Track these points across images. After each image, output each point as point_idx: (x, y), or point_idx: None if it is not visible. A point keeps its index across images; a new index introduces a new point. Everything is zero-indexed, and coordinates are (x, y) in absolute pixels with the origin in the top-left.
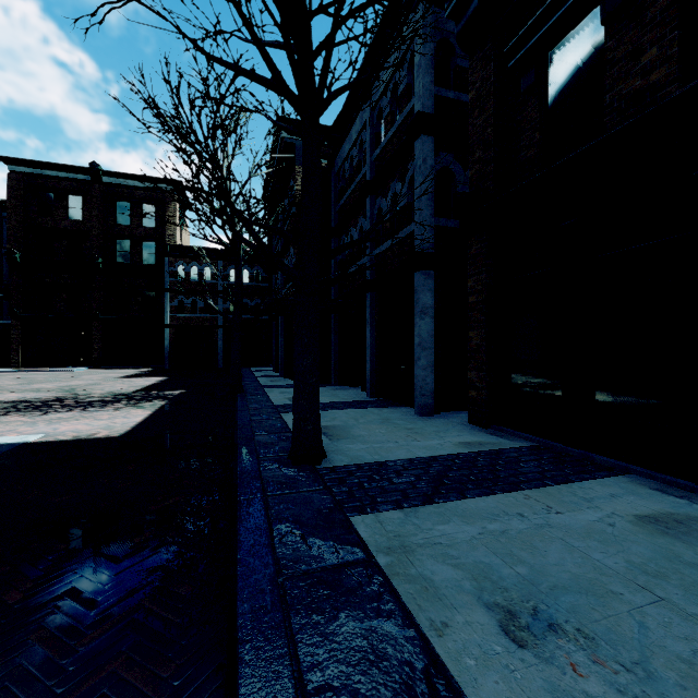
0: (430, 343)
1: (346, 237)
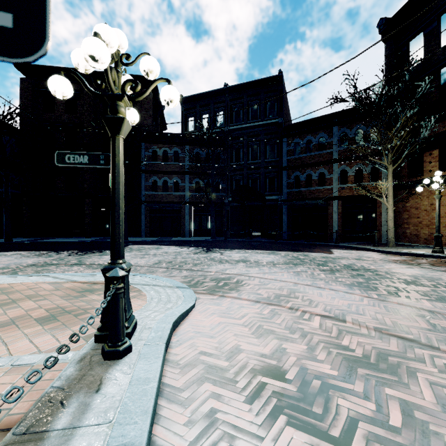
0: None
1: None
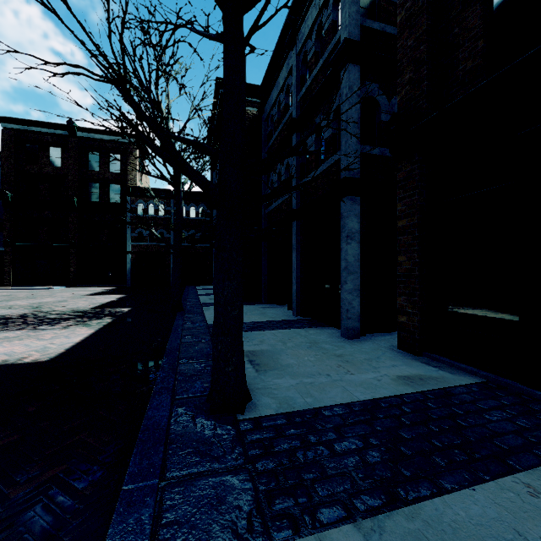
0: (356, 267)
1: (274, 173)
